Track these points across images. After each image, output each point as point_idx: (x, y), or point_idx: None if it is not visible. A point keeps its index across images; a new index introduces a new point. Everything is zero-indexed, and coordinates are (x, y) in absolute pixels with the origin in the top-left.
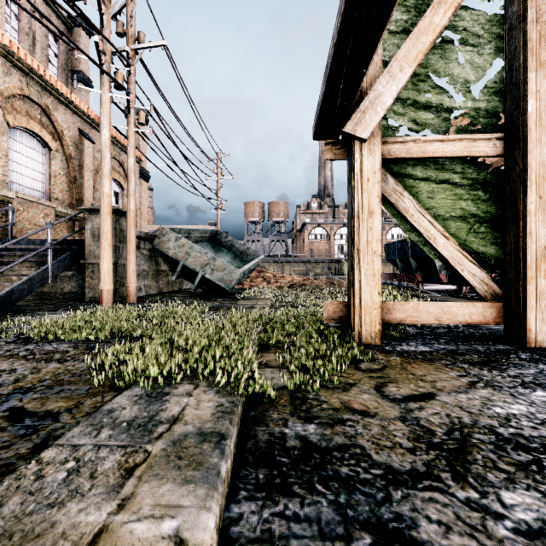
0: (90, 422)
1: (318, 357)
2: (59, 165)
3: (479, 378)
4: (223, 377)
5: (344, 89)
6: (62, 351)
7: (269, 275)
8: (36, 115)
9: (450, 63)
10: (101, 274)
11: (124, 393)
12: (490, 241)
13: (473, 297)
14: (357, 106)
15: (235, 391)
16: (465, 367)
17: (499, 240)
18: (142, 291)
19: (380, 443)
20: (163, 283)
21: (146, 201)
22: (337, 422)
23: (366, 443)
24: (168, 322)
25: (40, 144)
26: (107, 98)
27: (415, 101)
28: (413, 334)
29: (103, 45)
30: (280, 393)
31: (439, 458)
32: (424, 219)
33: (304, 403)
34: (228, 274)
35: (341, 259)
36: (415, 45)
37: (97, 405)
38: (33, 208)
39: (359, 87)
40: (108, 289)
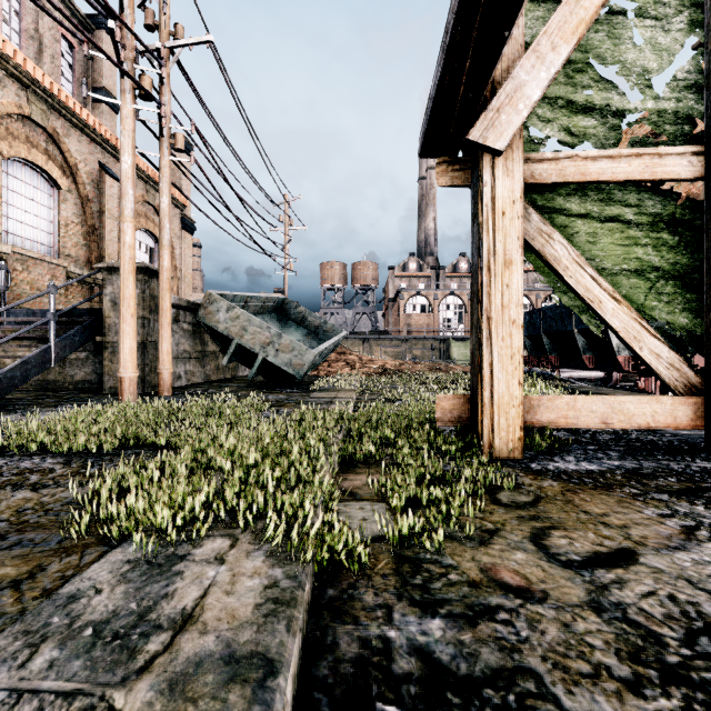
0: (26, 627)
1: (431, 480)
2: (72, 210)
3: (696, 520)
4: (280, 528)
5: (471, 68)
6: (44, 470)
7: (353, 358)
8: (40, 142)
9: (620, 44)
10: (120, 355)
11: (108, 557)
12: (679, 305)
13: (627, 387)
14: (486, 103)
15: (299, 552)
16: (665, 499)
17: (693, 304)
18: (182, 379)
19: (570, 665)
20: (211, 369)
21: (190, 260)
22: (480, 614)
23: (542, 665)
24: (211, 424)
25: (46, 182)
26: (129, 111)
27: (568, 100)
28: (566, 443)
29: (124, 38)
30: (376, 550)
31: (695, 708)
32: (584, 274)
33: (417, 569)
34: (298, 356)
35: (448, 337)
36: (575, 12)
37: (67, 573)
38: (36, 267)
39: (495, 65)
40: (131, 377)
